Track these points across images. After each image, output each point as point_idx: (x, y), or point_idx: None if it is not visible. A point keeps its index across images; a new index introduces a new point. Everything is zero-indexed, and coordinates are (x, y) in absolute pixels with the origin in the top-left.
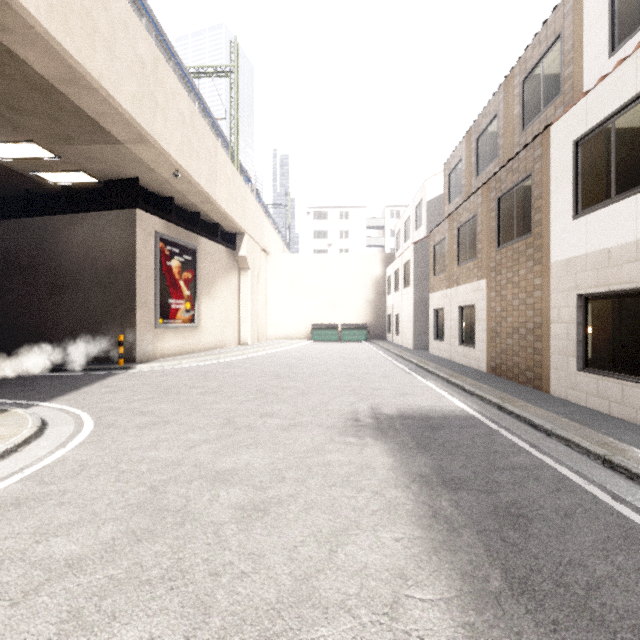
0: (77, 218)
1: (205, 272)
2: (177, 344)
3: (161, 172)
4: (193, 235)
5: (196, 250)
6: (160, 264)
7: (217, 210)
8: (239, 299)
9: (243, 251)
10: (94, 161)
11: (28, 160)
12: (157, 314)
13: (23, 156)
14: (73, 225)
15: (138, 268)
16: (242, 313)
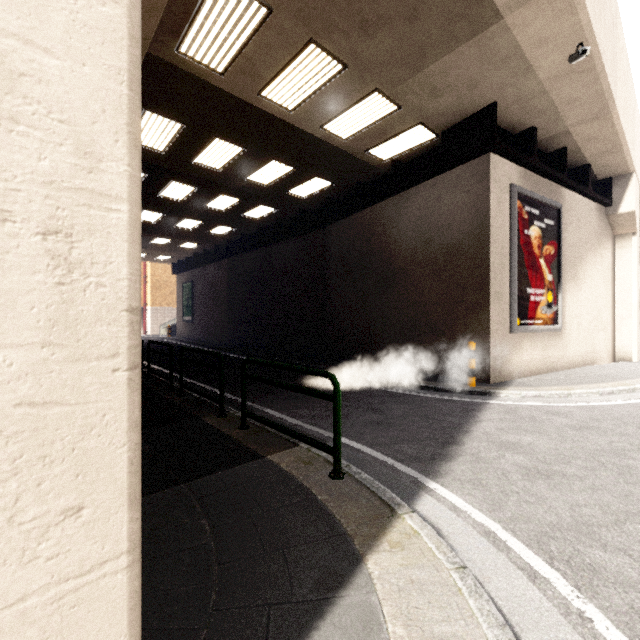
0: (406, 195)
1: (569, 244)
2: (535, 357)
3: (542, 68)
4: (554, 187)
5: (560, 209)
6: (516, 234)
7: (606, 131)
8: (612, 286)
9: (628, 204)
10: (440, 94)
11: (366, 131)
12: (513, 310)
13: (362, 125)
14: (402, 205)
15: (491, 242)
16: (618, 308)
